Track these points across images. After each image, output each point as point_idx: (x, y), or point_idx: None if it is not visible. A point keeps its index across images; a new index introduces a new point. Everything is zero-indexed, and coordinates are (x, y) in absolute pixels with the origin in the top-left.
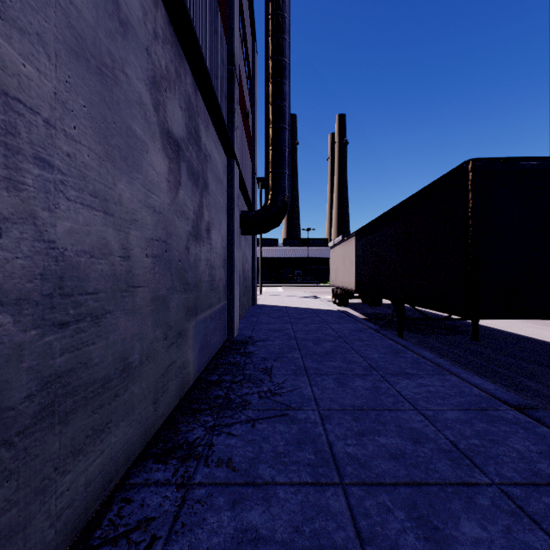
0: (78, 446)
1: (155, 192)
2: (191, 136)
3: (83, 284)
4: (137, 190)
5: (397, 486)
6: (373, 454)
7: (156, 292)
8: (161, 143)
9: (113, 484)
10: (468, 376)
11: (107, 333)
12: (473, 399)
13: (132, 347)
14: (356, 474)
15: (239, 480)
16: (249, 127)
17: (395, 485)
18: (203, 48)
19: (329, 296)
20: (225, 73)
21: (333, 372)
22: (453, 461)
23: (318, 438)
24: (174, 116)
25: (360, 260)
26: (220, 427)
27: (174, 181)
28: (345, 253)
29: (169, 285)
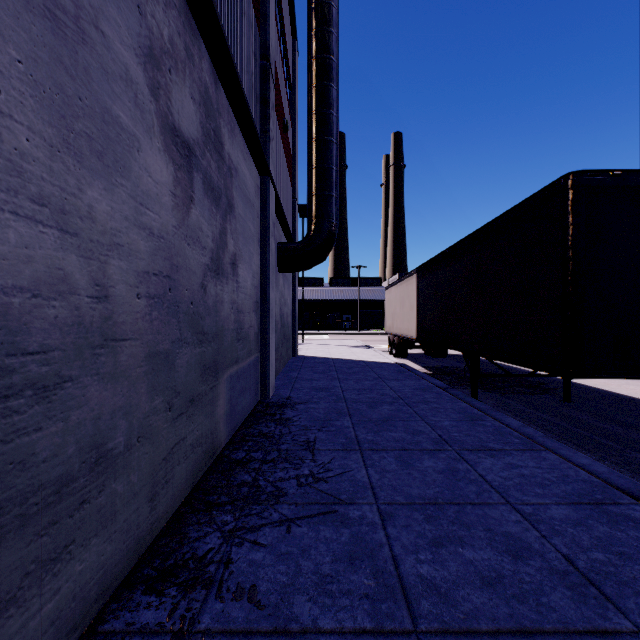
0: (7, 594)
1: (152, 208)
2: (209, 139)
3: (18, 339)
4: (122, 202)
5: (498, 637)
6: (457, 577)
7: (155, 346)
8: (162, 142)
9: (78, 633)
10: (570, 453)
11: (66, 410)
12: (583, 487)
13: (113, 427)
14: (436, 614)
15: (265, 626)
16: (289, 142)
17: (496, 635)
18: (226, 29)
19: (384, 345)
20: (257, 69)
21: (394, 447)
22: (573, 589)
23: (378, 550)
24: (184, 109)
25: (423, 303)
26: (243, 532)
27: (182, 196)
28: (404, 294)
29: (175, 336)
